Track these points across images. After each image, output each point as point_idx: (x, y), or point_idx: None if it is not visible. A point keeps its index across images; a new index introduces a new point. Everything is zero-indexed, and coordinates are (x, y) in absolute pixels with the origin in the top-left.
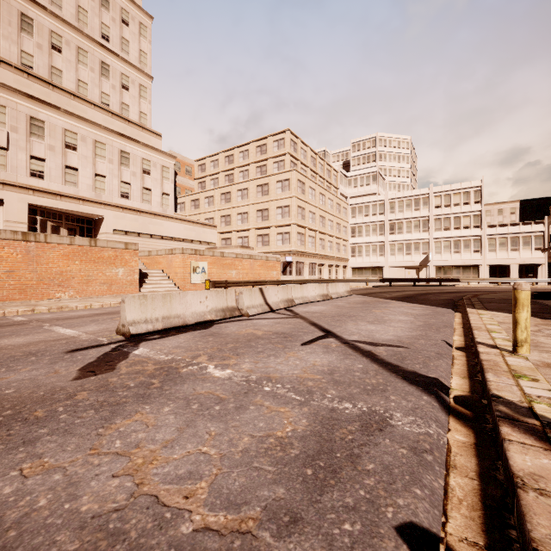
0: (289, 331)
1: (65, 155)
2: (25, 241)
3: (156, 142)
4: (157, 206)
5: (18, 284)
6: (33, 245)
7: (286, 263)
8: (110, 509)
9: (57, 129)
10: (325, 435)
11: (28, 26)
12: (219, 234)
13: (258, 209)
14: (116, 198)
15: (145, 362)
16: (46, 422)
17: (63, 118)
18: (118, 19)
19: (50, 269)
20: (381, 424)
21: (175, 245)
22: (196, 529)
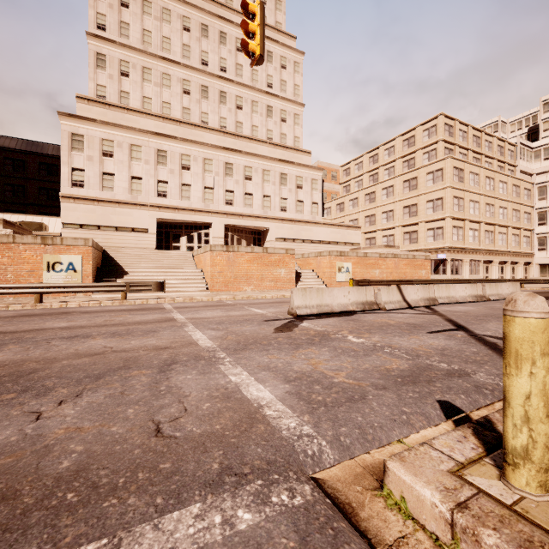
0: (421, 323)
1: (245, 185)
2: (227, 252)
3: (306, 159)
4: (308, 214)
5: (224, 280)
6: (231, 254)
7: (438, 261)
8: (305, 371)
9: (240, 167)
10: (417, 372)
11: (224, 98)
12: (363, 234)
13: (405, 206)
14: (277, 212)
15: (308, 330)
16: (269, 345)
17: (243, 158)
18: (278, 67)
19: (240, 270)
20: (462, 375)
21: (322, 248)
22: (340, 381)
